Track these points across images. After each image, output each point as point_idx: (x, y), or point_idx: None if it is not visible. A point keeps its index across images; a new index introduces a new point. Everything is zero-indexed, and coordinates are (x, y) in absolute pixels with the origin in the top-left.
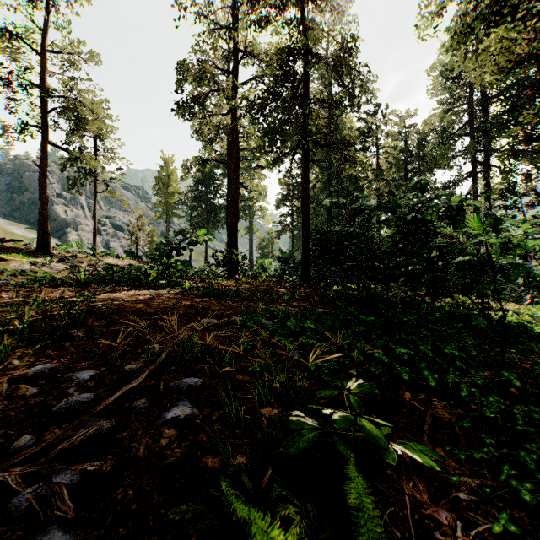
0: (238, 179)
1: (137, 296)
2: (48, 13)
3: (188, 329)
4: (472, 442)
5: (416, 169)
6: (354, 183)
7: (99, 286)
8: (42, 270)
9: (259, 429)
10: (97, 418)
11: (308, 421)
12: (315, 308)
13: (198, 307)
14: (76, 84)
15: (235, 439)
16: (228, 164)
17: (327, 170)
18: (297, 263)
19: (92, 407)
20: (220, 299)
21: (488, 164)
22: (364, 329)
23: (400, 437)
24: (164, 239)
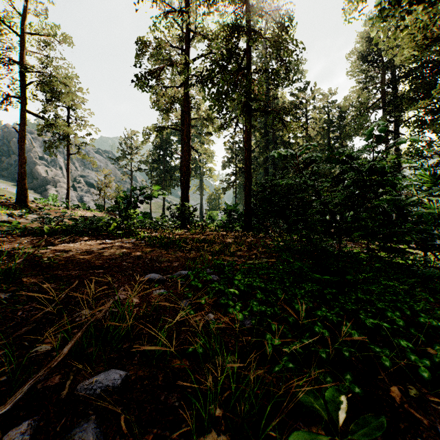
0: (189, 142)
1: (91, 246)
2: None
3: (129, 287)
4: None
5: (338, 136)
6: (287, 148)
7: (63, 236)
8: (17, 221)
9: None
10: None
11: None
12: (259, 258)
13: (147, 258)
14: (50, 61)
15: None
16: (181, 131)
17: (265, 137)
18: (240, 215)
19: None
20: (169, 250)
21: (399, 133)
22: (318, 288)
23: None
24: (122, 193)
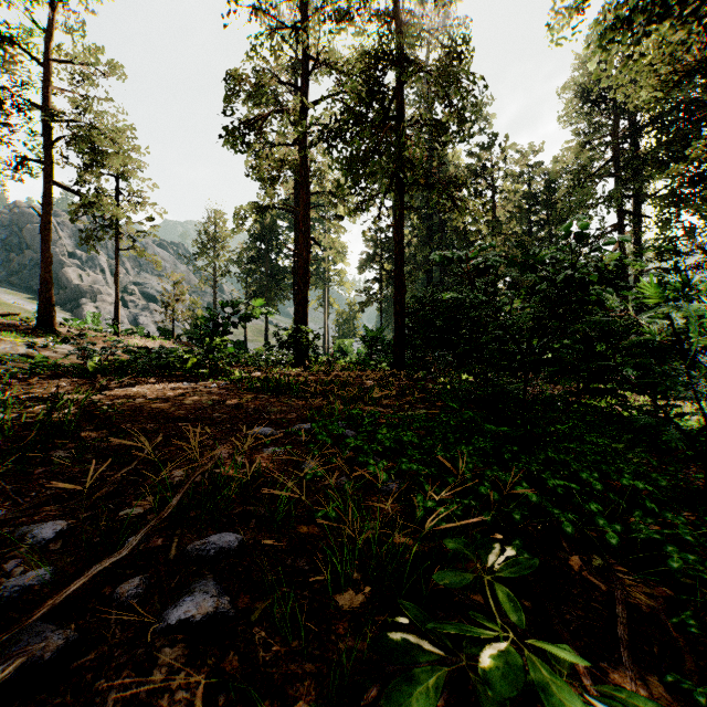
0: (308, 232)
1: (164, 392)
2: (53, 8)
3: (230, 444)
4: (705, 660)
5: (544, 220)
6: (463, 239)
7: (117, 376)
8: (41, 354)
9: (333, 638)
10: (47, 620)
11: (423, 642)
12: (414, 408)
13: (249, 408)
14: (90, 104)
15: (290, 663)
16: (295, 213)
17: (427, 222)
18: (387, 345)
19: (42, 599)
20: (281, 396)
21: (640, 214)
22: (493, 444)
23: (579, 651)
24: (206, 312)
